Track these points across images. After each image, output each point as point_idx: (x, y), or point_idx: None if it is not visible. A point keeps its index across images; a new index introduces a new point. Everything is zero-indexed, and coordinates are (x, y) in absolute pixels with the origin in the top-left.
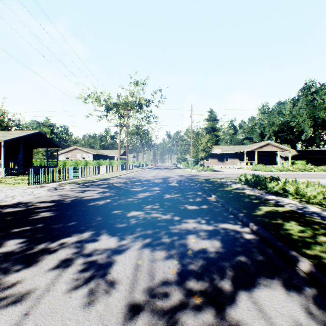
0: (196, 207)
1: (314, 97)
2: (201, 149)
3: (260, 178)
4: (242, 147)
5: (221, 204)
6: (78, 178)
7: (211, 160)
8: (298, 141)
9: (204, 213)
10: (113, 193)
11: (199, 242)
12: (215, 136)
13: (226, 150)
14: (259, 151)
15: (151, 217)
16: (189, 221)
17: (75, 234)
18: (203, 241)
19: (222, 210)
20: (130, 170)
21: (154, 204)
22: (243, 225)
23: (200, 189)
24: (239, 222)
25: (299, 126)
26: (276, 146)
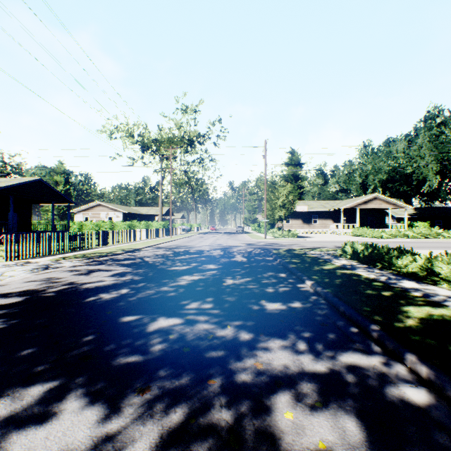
0: (281, 306)
1: (441, 131)
2: (280, 205)
3: (379, 250)
4: (337, 203)
5: (327, 299)
6: (94, 248)
7: (292, 221)
8: (416, 194)
9: (299, 322)
10: (137, 275)
11: (305, 422)
12: (298, 187)
13: (315, 207)
14: (361, 208)
15: (195, 334)
16: (272, 346)
17: (8, 390)
18: (315, 420)
19: (332, 314)
20: (176, 236)
21: (204, 299)
22: (390, 358)
23: (283, 267)
24: (377, 348)
25: (420, 172)
26: (386, 202)
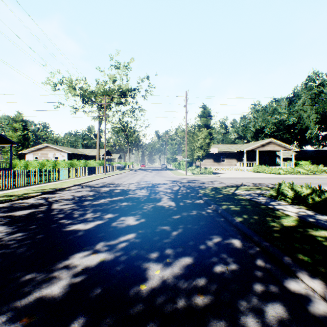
0: None
1: (320, 90)
2: (198, 147)
3: None
4: (239, 146)
5: None
6: (13, 188)
7: (206, 160)
8: (294, 140)
9: None
10: None
11: None
12: (208, 134)
13: (223, 149)
14: (259, 150)
15: None
16: None
17: None
18: None
19: None
20: (110, 173)
21: None
22: None
23: (225, 220)
24: None
25: (304, 122)
26: (279, 145)
